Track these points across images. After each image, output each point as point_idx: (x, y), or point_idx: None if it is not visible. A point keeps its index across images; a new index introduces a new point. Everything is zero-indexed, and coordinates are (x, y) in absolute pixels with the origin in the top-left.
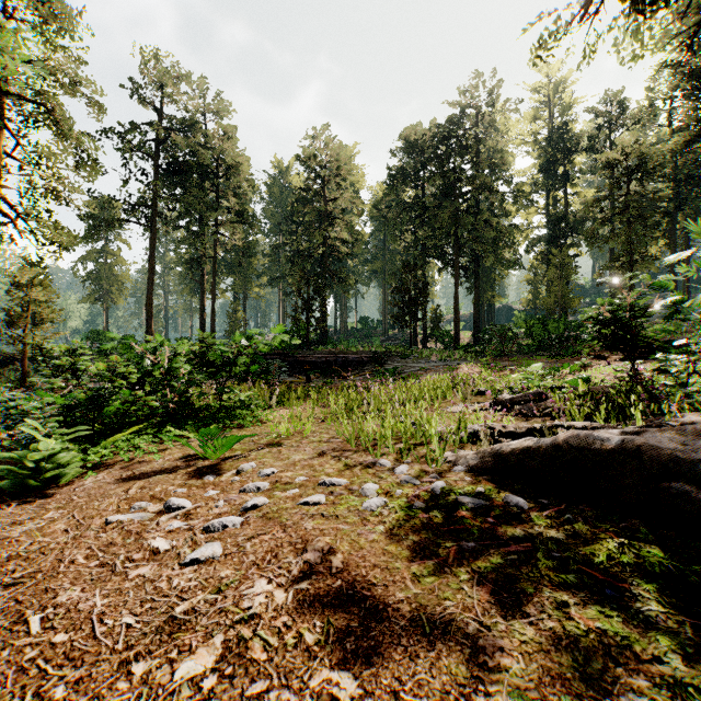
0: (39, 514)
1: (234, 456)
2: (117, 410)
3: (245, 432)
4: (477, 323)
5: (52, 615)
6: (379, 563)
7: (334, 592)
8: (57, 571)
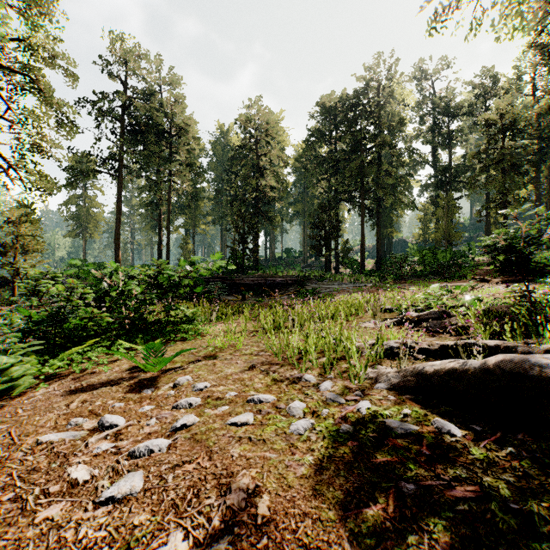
0: None
1: (174, 368)
2: (76, 325)
3: (187, 344)
4: (379, 253)
5: None
6: (310, 510)
7: None
8: None
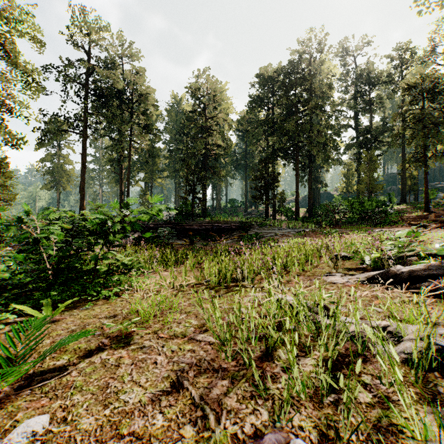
0: None
1: (51, 369)
2: None
3: (107, 306)
4: (310, 202)
5: None
6: None
7: None
8: None
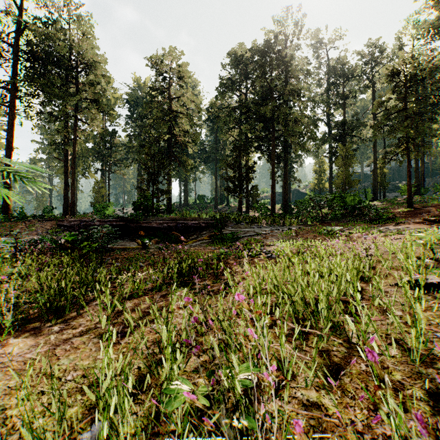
0: None
1: None
2: None
3: None
4: (286, 198)
5: None
6: None
7: None
8: None
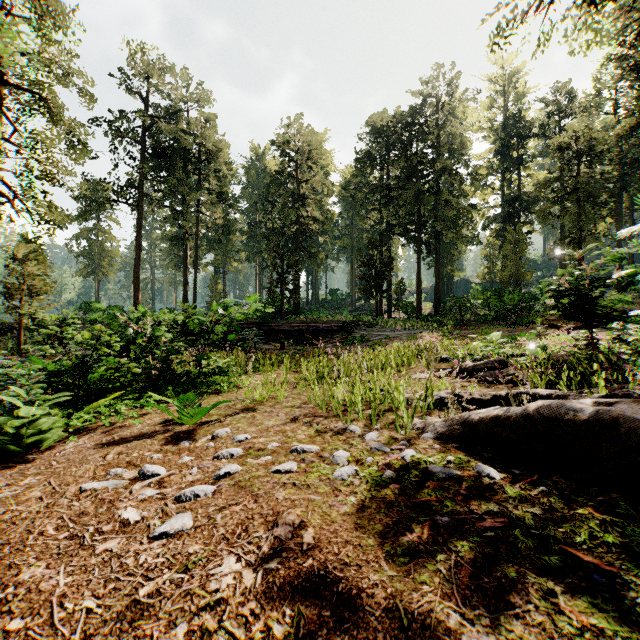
0: (18, 480)
1: (211, 421)
2: (101, 376)
3: (222, 397)
4: (437, 295)
5: (11, 595)
6: (351, 539)
7: (305, 572)
8: (25, 543)
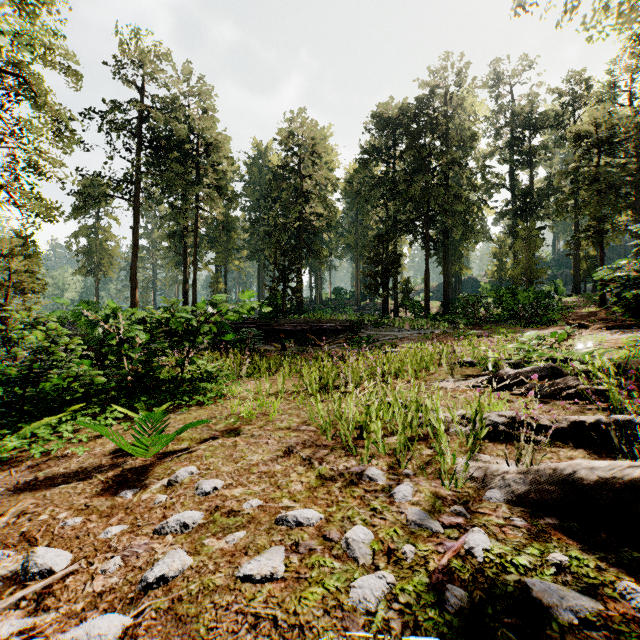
0: None
1: (178, 450)
2: (52, 386)
3: (204, 411)
4: (446, 293)
5: None
6: None
7: None
8: None
